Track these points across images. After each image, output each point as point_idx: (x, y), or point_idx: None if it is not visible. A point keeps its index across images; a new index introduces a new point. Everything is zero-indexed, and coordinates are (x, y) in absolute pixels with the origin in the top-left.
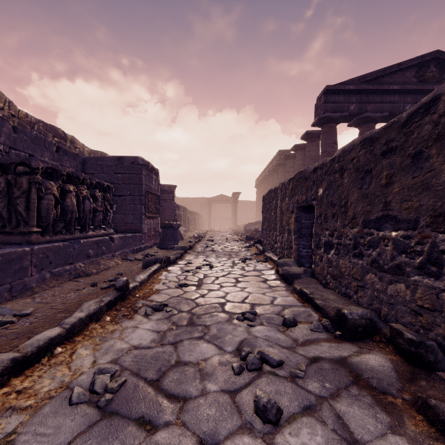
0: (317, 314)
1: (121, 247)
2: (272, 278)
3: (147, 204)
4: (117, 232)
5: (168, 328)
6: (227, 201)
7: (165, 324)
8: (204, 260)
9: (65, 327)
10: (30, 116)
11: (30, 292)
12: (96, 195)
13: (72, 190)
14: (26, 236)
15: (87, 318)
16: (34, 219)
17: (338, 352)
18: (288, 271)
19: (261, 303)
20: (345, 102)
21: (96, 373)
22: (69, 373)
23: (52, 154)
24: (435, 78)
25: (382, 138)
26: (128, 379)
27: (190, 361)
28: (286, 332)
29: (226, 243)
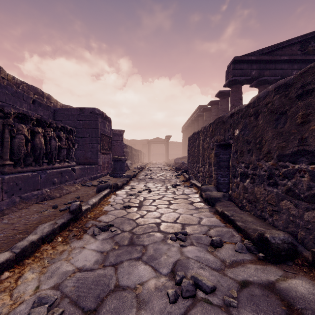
0: (239, 235)
1: (81, 176)
2: (197, 201)
3: (102, 144)
4: (79, 164)
5: (111, 248)
6: (161, 142)
7: (108, 244)
8: (144, 185)
9: (15, 251)
10: (16, 79)
11: (1, 214)
12: (61, 135)
13: (40, 131)
14: (0, 168)
15: (40, 240)
16: (7, 154)
17: (265, 275)
18: (210, 195)
19: (190, 223)
20: (248, 69)
21: (35, 302)
22: (9, 302)
23: (29, 105)
24: (314, 51)
25: (297, 83)
26: (66, 309)
27: (128, 285)
28: (214, 252)
29: (161, 172)
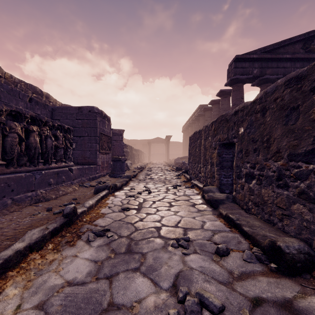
0: (246, 241)
1: (79, 176)
2: (199, 202)
3: (101, 143)
4: (77, 164)
5: (106, 257)
6: (161, 142)
7: (104, 252)
8: (144, 186)
9: None
10: (14, 77)
11: None
12: (58, 134)
13: (35, 130)
14: None
15: (27, 248)
16: None
17: (280, 291)
18: (213, 197)
19: (192, 228)
20: (250, 67)
21: None
22: None
23: (26, 104)
24: None
25: (312, 75)
26: None
27: (123, 303)
28: (220, 261)
29: (161, 172)
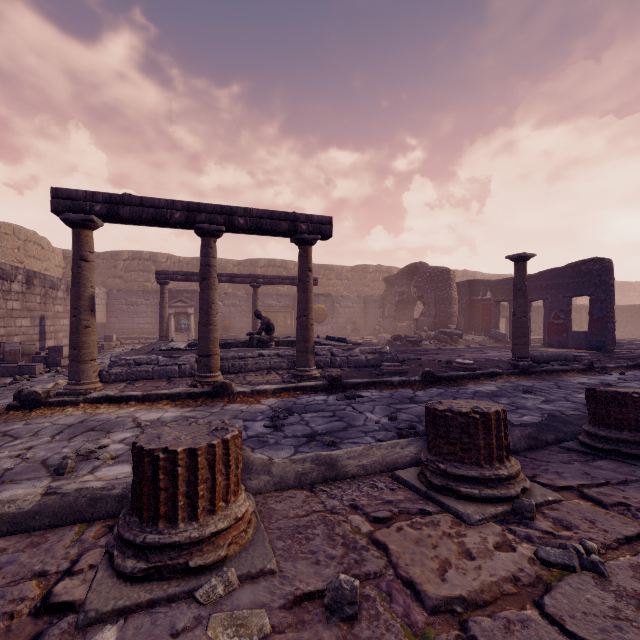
0: None
1: None
2: None
3: None
4: None
5: None
6: None
7: None
8: None
9: None
10: (490, 275)
11: None
12: None
13: None
14: None
15: None
16: None
17: None
18: None
19: None
20: None
21: None
22: None
23: None
24: None
25: None
26: None
27: None
28: None
29: None
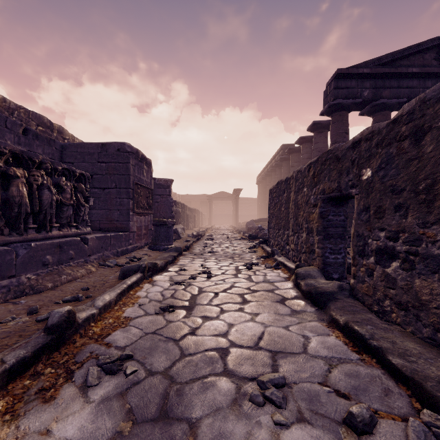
0: (400, 389)
1: (99, 250)
2: (291, 295)
3: (136, 199)
4: (100, 231)
5: (113, 432)
6: (227, 198)
7: (111, 417)
8: (201, 265)
9: None
10: (9, 101)
11: None
12: (62, 183)
13: (20, 175)
14: None
15: None
16: None
17: None
18: (315, 287)
19: (286, 351)
20: (358, 87)
21: None
22: None
23: (17, 137)
24: None
25: None
26: None
27: None
28: None
29: (227, 242)
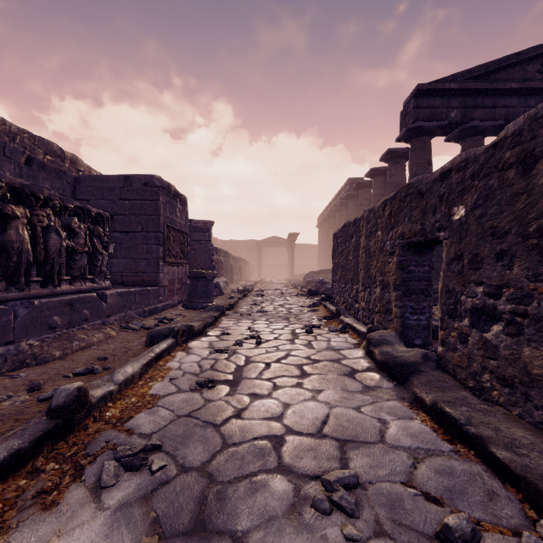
0: (509, 492)
1: (120, 309)
2: (362, 366)
3: (168, 245)
4: (122, 285)
5: None
6: (281, 245)
7: (130, 529)
8: (249, 328)
9: None
10: (9, 123)
11: None
12: (74, 226)
13: (20, 214)
14: None
15: None
16: None
17: None
18: (393, 356)
19: (358, 439)
20: (444, 107)
21: None
22: None
23: (18, 167)
24: None
25: None
26: None
27: None
28: None
29: (281, 299)
